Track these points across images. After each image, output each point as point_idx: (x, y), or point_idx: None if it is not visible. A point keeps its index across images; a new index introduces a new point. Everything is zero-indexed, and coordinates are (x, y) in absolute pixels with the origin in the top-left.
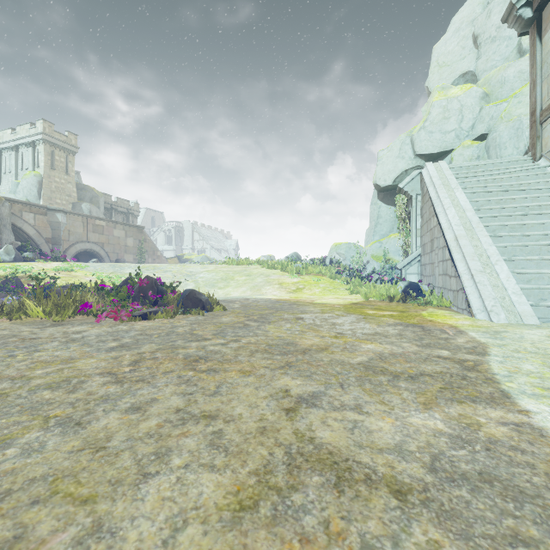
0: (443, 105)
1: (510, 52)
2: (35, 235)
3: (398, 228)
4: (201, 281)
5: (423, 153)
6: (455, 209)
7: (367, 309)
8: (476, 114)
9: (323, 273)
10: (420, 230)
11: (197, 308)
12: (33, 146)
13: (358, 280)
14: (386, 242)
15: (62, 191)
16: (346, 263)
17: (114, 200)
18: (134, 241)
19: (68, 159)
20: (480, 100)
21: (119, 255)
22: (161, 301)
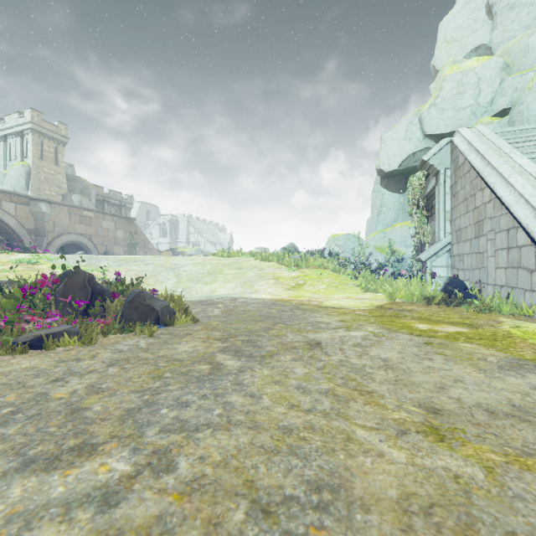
0: (456, 78)
1: (531, 20)
2: (16, 225)
3: (409, 214)
4: (184, 275)
5: (433, 133)
6: (521, 176)
7: (410, 320)
8: (496, 87)
9: (325, 266)
10: (450, 213)
11: (145, 322)
12: (21, 136)
13: (368, 274)
14: (390, 232)
15: (51, 182)
16: (346, 255)
17: (107, 192)
18: (124, 233)
19: (58, 149)
20: (501, 71)
21: (108, 248)
22: (87, 310)
